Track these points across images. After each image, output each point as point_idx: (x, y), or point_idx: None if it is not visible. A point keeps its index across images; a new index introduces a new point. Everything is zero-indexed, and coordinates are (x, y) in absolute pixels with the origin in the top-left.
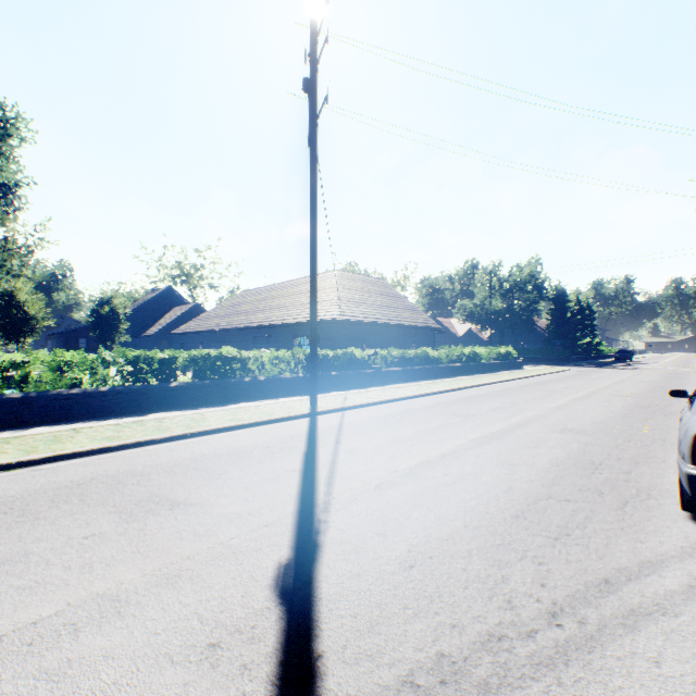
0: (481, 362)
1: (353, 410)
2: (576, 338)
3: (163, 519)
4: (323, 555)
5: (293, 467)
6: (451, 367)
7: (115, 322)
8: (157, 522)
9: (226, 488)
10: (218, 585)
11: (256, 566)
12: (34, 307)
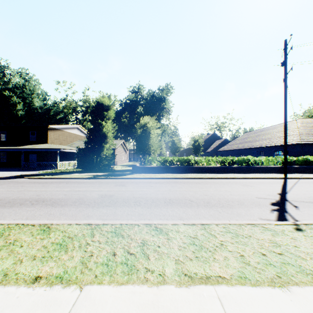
0: None
1: (304, 179)
2: None
3: (250, 187)
4: (287, 193)
5: (278, 185)
6: None
7: (199, 147)
8: (249, 187)
9: (261, 186)
10: (266, 192)
11: (273, 192)
12: (178, 144)
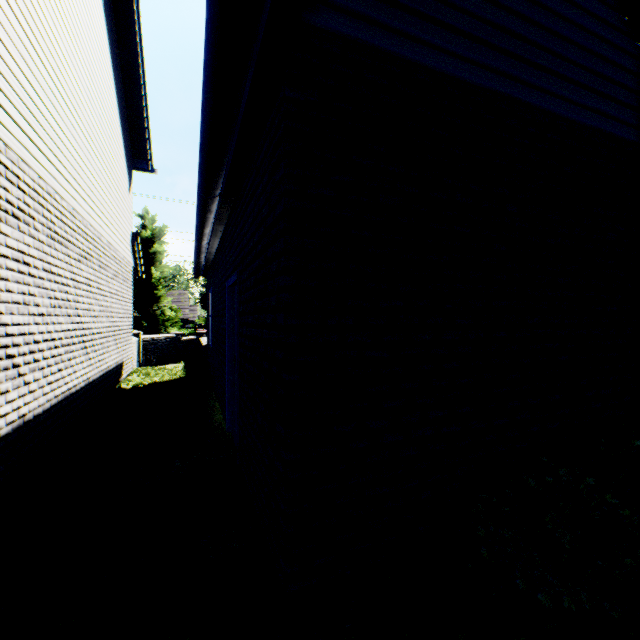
0: None
1: None
2: None
3: None
4: None
5: None
6: None
7: None
8: None
9: None
10: None
11: None
12: None
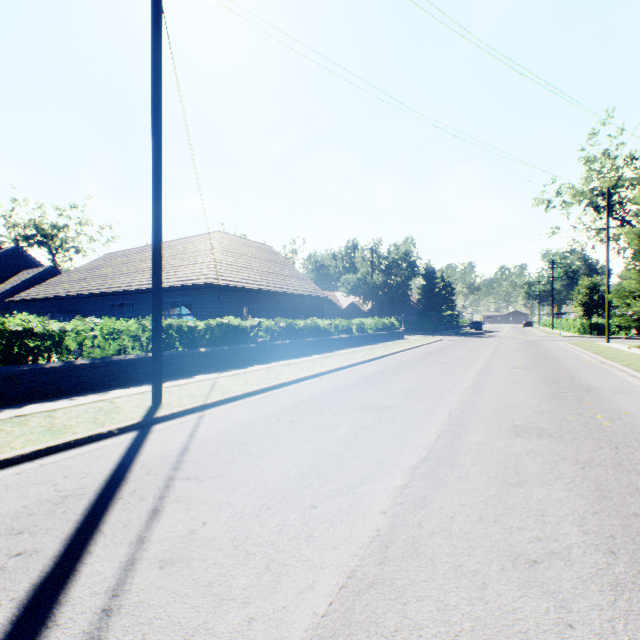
0: (369, 333)
1: (220, 408)
2: (443, 311)
3: None
4: None
5: None
6: (342, 338)
7: None
8: None
9: None
10: None
11: None
12: None
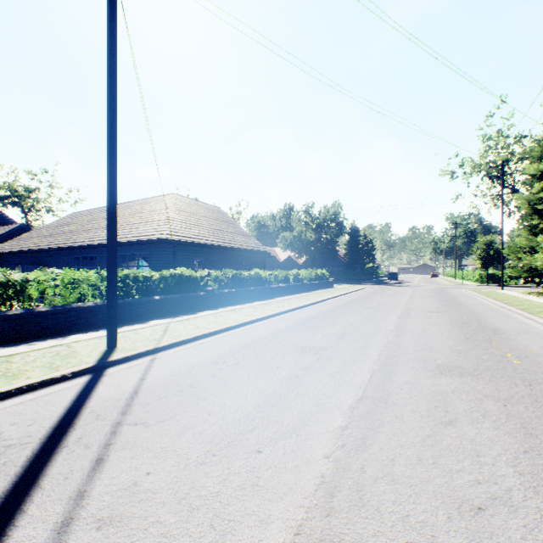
0: (304, 282)
1: (171, 351)
2: (365, 263)
3: None
4: None
5: None
6: (281, 287)
7: None
8: None
9: None
10: None
11: None
12: None
